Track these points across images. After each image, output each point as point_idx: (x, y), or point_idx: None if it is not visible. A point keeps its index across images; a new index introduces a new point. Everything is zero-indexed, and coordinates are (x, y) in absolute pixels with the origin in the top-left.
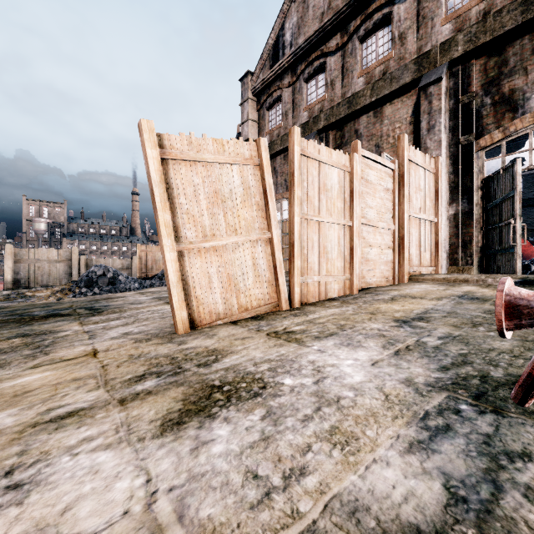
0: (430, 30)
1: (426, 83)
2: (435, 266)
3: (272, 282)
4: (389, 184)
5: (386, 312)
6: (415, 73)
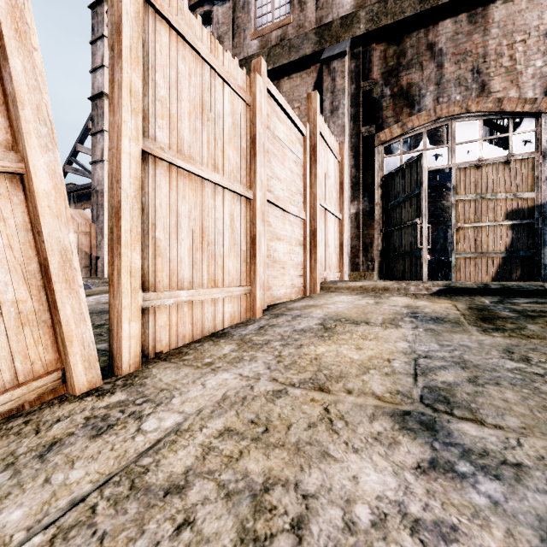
0: (331, 0)
1: (330, 55)
2: (340, 271)
3: (36, 314)
4: (299, 154)
5: (346, 375)
6: (317, 46)
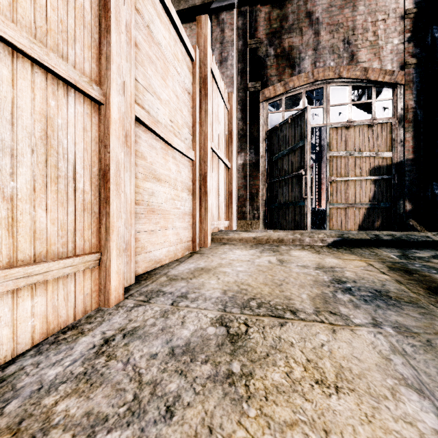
0: None
1: (219, 5)
2: (229, 220)
3: None
4: (187, 81)
5: None
6: None
